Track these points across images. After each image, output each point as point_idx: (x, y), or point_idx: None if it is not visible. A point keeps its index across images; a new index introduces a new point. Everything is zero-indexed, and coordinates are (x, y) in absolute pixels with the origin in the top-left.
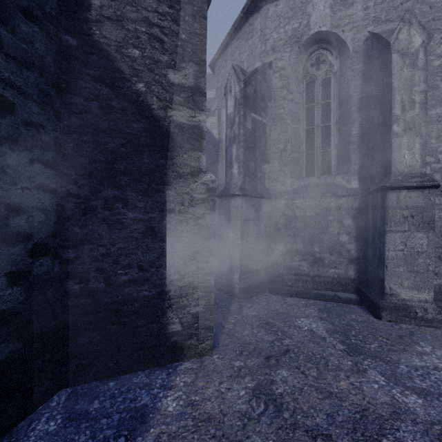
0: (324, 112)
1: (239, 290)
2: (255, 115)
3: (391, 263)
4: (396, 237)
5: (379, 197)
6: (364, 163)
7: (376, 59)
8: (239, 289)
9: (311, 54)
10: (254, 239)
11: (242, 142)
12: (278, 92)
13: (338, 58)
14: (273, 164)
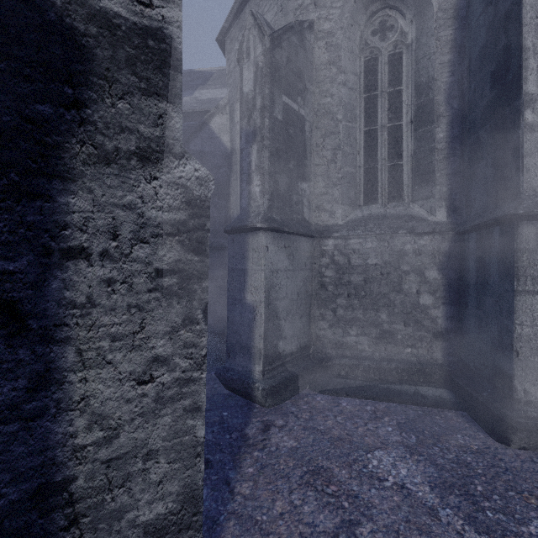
0: (392, 106)
1: (263, 393)
2: (288, 100)
3: (527, 348)
4: (535, 302)
5: (497, 233)
6: (455, 183)
7: (480, 15)
8: (263, 391)
9: (372, 16)
10: (287, 303)
11: (267, 140)
12: (323, 71)
13: (413, 22)
14: (315, 182)
